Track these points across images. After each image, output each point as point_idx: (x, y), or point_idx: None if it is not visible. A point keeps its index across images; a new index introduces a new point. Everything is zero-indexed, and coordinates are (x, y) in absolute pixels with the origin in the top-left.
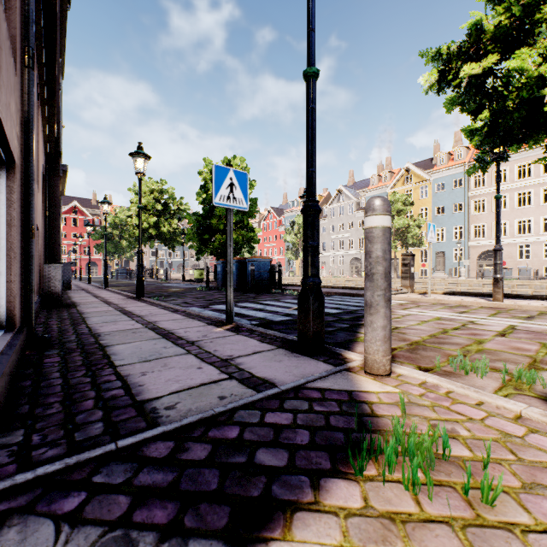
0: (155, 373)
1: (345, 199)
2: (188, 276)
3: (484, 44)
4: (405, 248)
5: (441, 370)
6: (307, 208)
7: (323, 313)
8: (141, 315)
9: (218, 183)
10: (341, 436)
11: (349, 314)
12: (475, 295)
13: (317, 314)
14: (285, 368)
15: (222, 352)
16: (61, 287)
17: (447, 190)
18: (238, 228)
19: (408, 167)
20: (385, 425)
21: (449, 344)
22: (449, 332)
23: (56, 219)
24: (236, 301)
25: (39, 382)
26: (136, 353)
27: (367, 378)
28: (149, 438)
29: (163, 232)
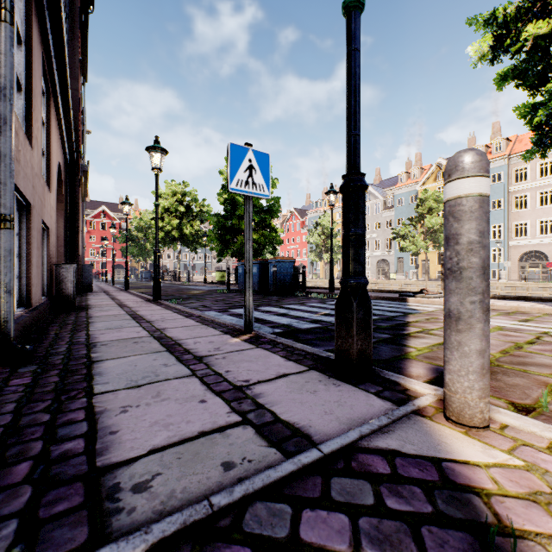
0: (140, 410)
1: (371, 198)
2: (211, 278)
3: None
4: (437, 248)
5: (549, 410)
6: (348, 183)
7: (370, 324)
8: (151, 321)
9: (234, 165)
10: None
11: (388, 322)
12: (531, 299)
13: (362, 325)
14: (322, 406)
15: (236, 374)
16: (74, 289)
17: None
18: (259, 228)
19: (440, 163)
20: None
21: (535, 366)
22: (524, 347)
23: (76, 219)
24: (257, 304)
25: None
26: (127, 373)
27: (453, 430)
28: None
29: (186, 235)
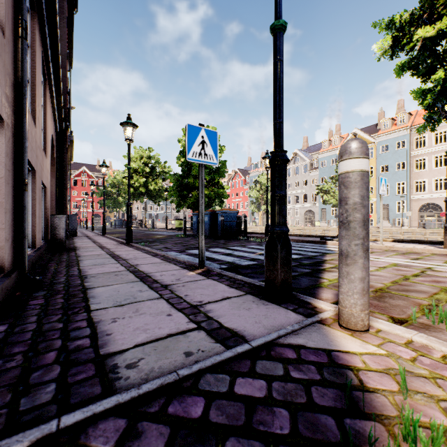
0: (126, 320)
1: (300, 161)
2: (170, 225)
3: (437, 9)
4: None
5: (417, 322)
6: (274, 157)
7: (290, 260)
8: (126, 259)
9: (191, 141)
10: (330, 423)
11: (309, 260)
12: (424, 242)
13: (285, 261)
14: (254, 318)
15: (192, 297)
16: (65, 234)
17: (391, 151)
18: (210, 186)
19: (355, 132)
20: (382, 406)
21: (415, 292)
22: (410, 278)
23: (65, 179)
24: (208, 246)
25: (14, 327)
26: (113, 296)
27: (343, 333)
28: (98, 412)
29: (151, 190)
